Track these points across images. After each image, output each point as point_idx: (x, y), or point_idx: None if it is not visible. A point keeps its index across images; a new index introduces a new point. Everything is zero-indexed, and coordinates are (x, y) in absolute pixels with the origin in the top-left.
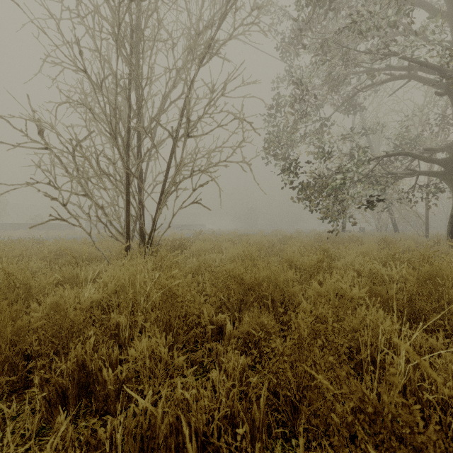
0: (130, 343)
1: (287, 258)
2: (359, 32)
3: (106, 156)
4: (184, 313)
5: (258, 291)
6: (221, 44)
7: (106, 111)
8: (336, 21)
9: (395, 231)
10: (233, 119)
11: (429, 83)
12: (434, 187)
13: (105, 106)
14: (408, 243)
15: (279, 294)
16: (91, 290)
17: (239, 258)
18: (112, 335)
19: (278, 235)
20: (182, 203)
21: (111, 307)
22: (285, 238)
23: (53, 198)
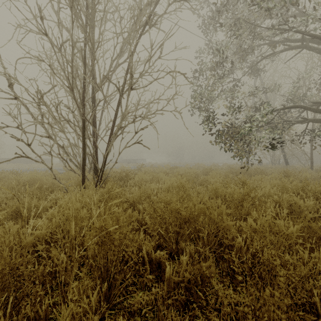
0: (65, 288)
1: (213, 189)
2: (268, 8)
3: (66, 106)
4: (121, 258)
5: (194, 225)
6: (158, 17)
7: (65, 68)
8: (247, 3)
9: (286, 164)
10: (168, 72)
11: (318, 52)
12: (319, 132)
13: (63, 64)
14: (304, 174)
15: (213, 227)
16: (40, 222)
17: (173, 188)
18: (52, 273)
19: (200, 167)
20: (127, 143)
21: (57, 239)
22: (206, 170)
23: (19, 139)
